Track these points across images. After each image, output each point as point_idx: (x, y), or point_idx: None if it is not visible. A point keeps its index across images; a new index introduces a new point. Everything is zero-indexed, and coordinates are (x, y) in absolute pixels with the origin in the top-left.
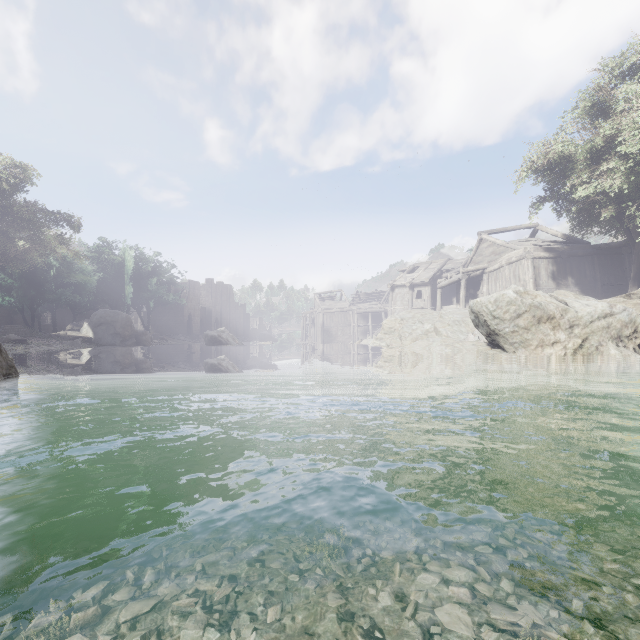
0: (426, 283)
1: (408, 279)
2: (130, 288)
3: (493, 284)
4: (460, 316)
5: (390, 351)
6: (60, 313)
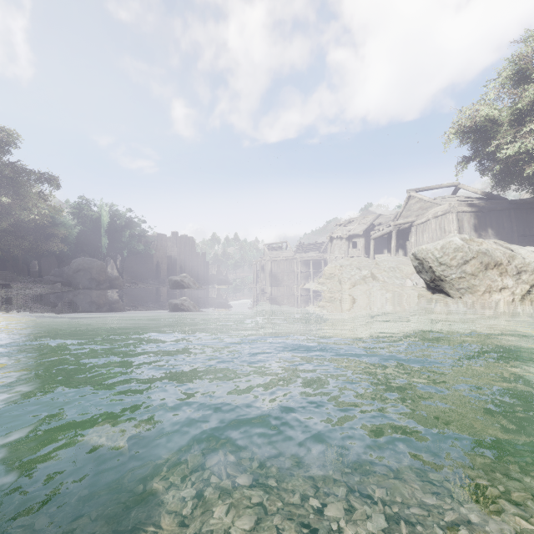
0: (360, 235)
1: (345, 231)
2: (105, 239)
3: (420, 235)
4: (394, 263)
5: (331, 294)
6: (47, 261)
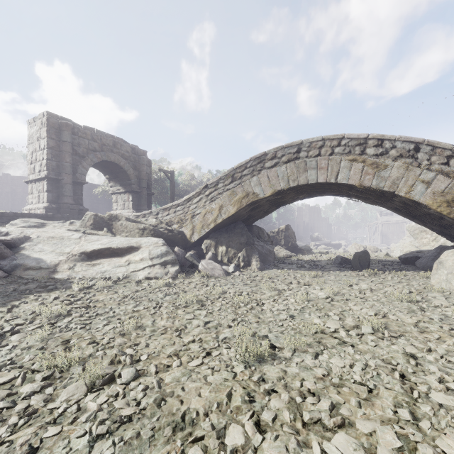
0: None
1: None
2: (275, 214)
3: None
4: None
5: None
6: None
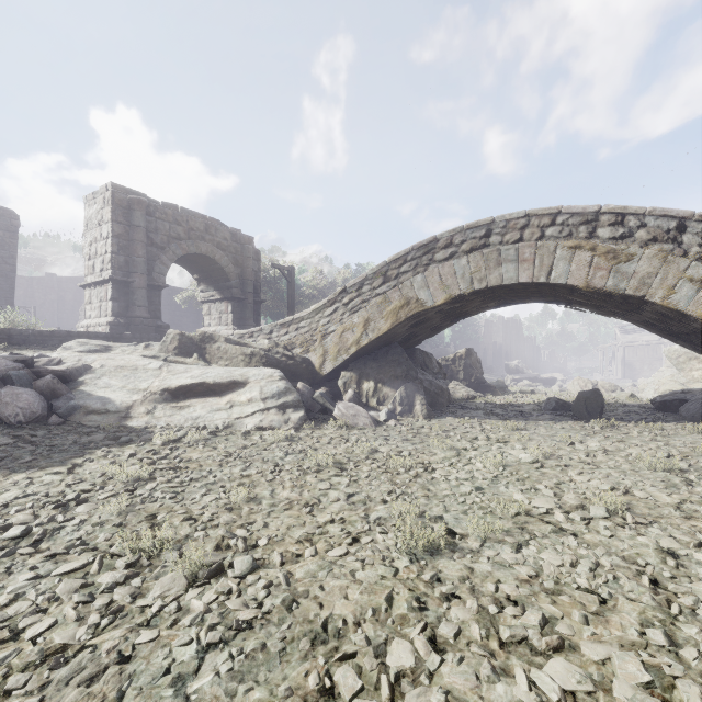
0: None
1: None
2: (450, 332)
3: None
4: None
5: None
6: None
